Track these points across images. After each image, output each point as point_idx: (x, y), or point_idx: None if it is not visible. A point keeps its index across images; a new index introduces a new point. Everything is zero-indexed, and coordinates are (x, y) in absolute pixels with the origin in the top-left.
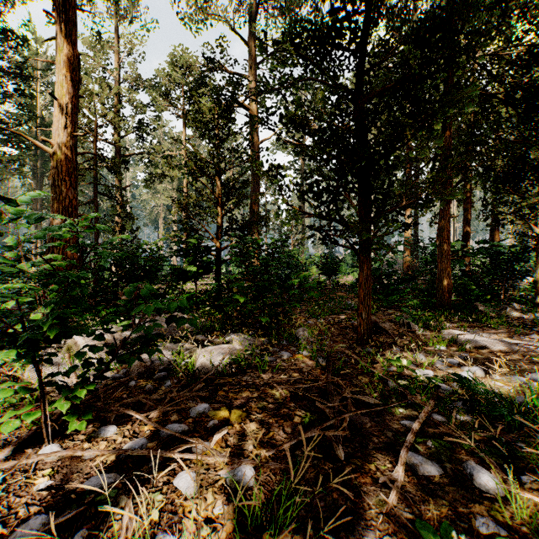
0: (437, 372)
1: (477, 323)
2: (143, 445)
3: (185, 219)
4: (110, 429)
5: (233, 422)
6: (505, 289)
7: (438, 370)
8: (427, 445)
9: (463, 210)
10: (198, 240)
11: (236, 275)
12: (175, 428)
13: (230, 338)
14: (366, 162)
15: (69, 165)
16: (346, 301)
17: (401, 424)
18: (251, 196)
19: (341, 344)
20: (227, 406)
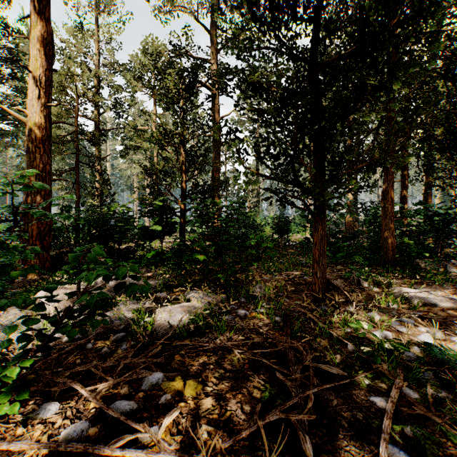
0: (395, 333)
1: (422, 280)
2: (83, 430)
3: (152, 184)
4: (51, 408)
5: (187, 397)
6: (441, 247)
7: (396, 331)
8: (405, 432)
9: (401, 176)
10: (164, 203)
11: (196, 236)
12: (123, 406)
13: (190, 296)
14: (324, 124)
15: (43, 133)
16: (298, 258)
17: (370, 401)
18: (213, 165)
19: (296, 301)
20: (182, 375)
